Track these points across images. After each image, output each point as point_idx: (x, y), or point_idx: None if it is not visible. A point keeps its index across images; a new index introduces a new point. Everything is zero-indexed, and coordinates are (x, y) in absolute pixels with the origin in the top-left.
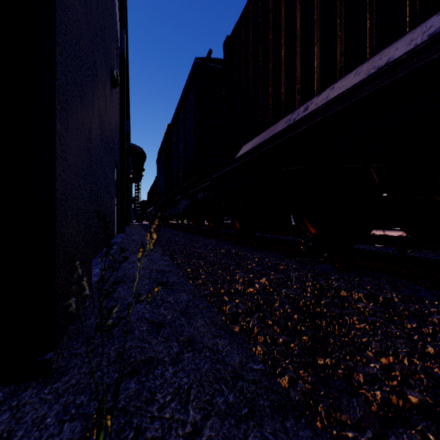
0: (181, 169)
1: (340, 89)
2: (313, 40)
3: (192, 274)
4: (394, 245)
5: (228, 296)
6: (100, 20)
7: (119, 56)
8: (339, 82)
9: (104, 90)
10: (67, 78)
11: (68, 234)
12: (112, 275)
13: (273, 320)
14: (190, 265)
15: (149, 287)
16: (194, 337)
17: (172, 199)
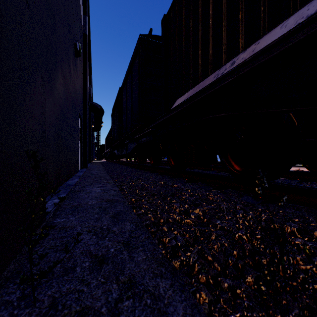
0: (129, 120)
1: (267, 42)
2: (238, 6)
3: (135, 204)
4: (297, 178)
5: (167, 227)
6: (64, 0)
7: (82, 35)
8: (264, 38)
9: (68, 56)
10: (0, 9)
11: (3, 172)
12: (69, 204)
13: (214, 257)
14: (135, 195)
15: (98, 216)
16: (135, 276)
17: (123, 143)
